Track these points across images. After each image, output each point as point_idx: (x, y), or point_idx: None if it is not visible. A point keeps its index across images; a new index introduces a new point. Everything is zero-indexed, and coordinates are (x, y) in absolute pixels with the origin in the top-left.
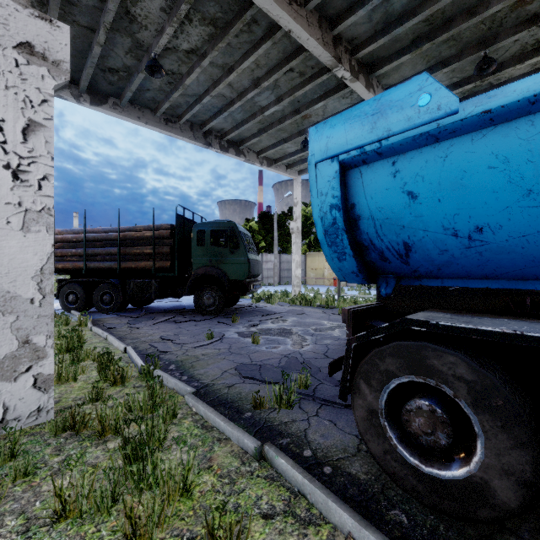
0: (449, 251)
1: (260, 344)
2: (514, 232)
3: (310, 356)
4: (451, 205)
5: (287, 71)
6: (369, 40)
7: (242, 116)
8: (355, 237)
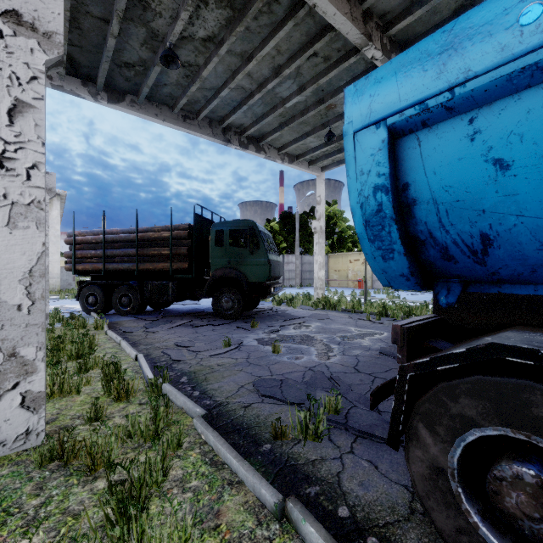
0: None
1: (281, 354)
2: None
3: (338, 370)
4: None
5: (310, 56)
6: (403, 14)
7: (262, 110)
8: (407, 229)
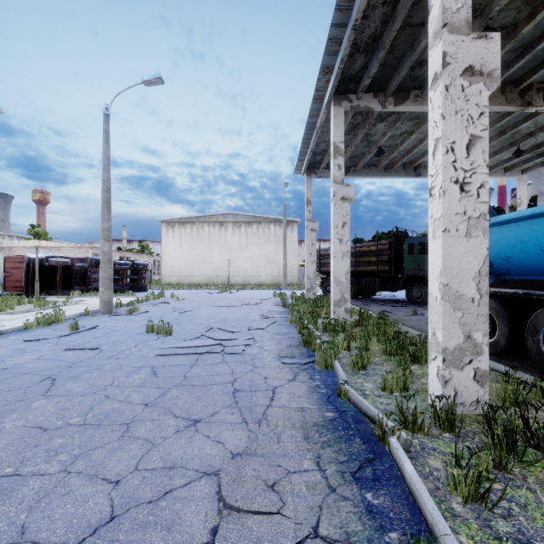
0: (503, 264)
1: None
2: (517, 259)
3: None
4: (496, 249)
5: None
6: None
7: None
8: None
